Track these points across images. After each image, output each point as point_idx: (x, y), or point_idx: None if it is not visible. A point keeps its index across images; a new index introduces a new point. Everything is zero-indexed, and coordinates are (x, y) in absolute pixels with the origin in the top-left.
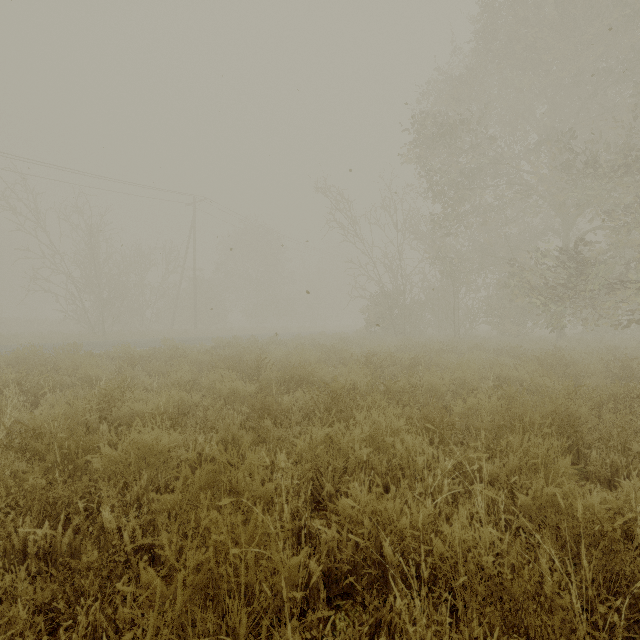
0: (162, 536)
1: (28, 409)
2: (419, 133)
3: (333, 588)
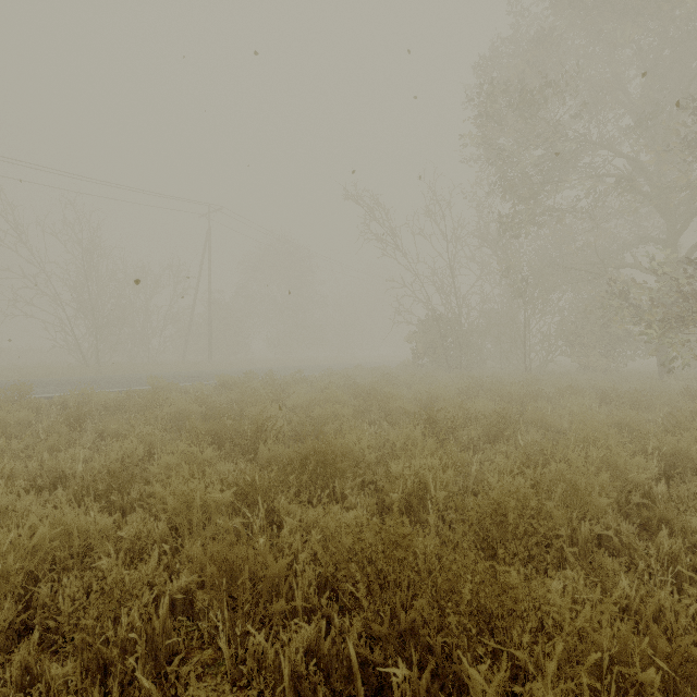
0: None
1: None
2: (484, 110)
3: None
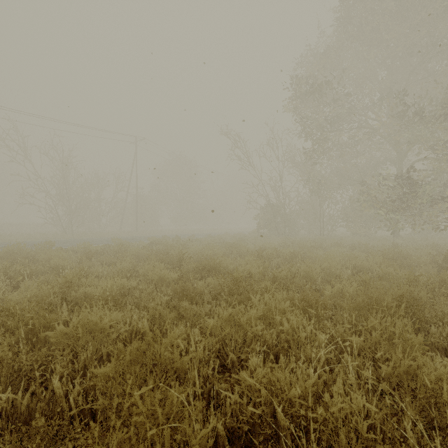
0: (99, 402)
1: (10, 291)
2: (295, 91)
3: (236, 443)
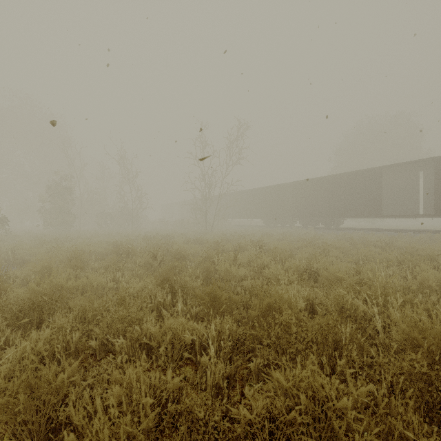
0: None
1: None
2: None
3: None
